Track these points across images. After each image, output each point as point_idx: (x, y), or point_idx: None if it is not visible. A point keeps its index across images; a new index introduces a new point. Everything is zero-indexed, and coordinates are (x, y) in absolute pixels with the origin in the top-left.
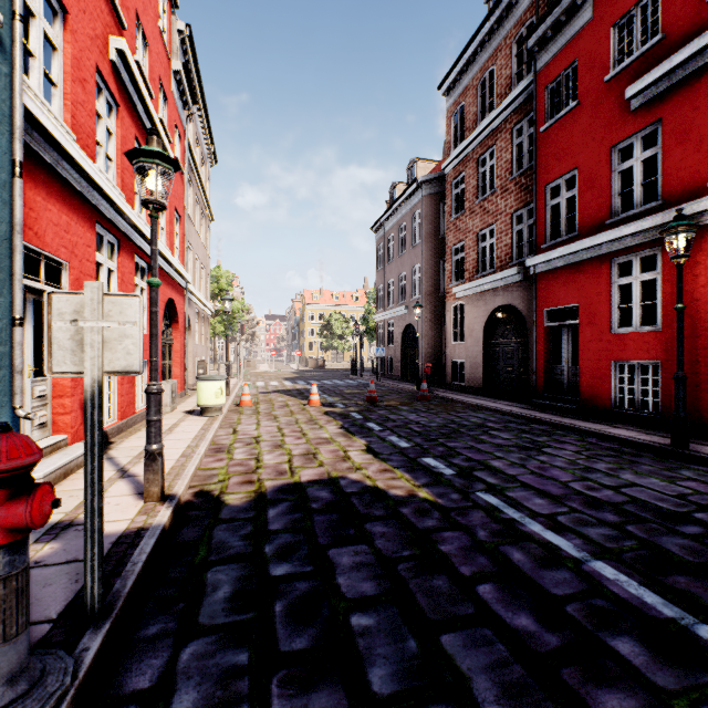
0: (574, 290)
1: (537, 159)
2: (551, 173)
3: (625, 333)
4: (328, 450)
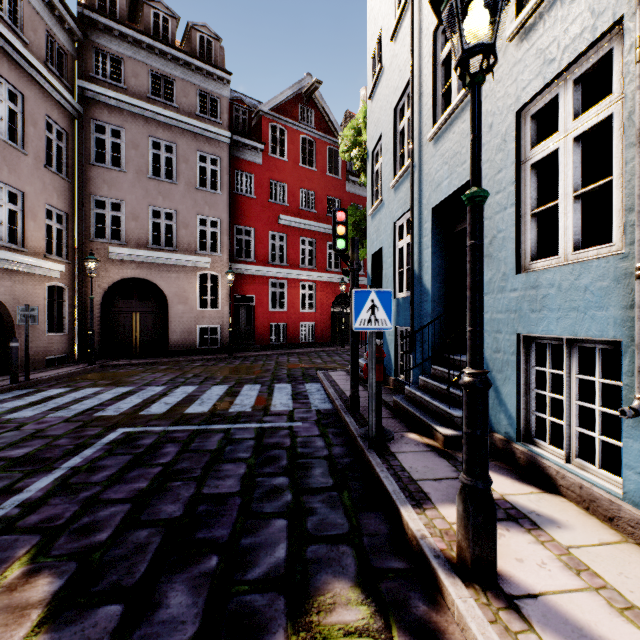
0: None
1: None
2: None
3: None
4: None
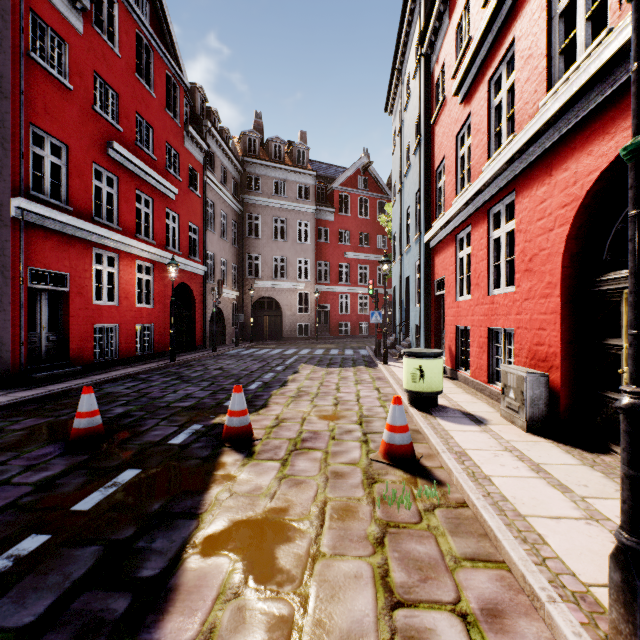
0: (67, 259)
1: (20, 76)
2: (41, 118)
3: (103, 305)
4: (318, 374)
